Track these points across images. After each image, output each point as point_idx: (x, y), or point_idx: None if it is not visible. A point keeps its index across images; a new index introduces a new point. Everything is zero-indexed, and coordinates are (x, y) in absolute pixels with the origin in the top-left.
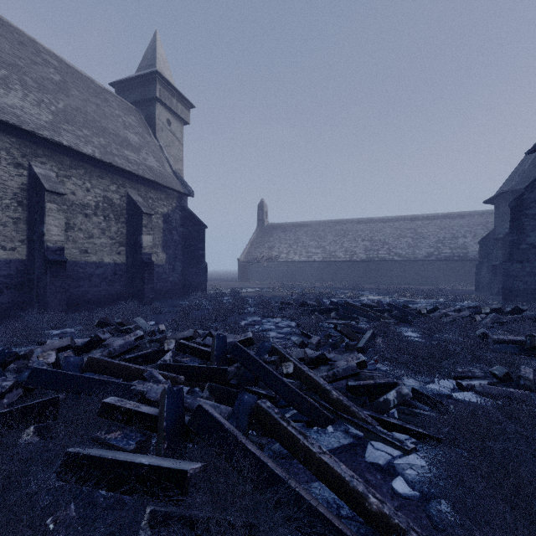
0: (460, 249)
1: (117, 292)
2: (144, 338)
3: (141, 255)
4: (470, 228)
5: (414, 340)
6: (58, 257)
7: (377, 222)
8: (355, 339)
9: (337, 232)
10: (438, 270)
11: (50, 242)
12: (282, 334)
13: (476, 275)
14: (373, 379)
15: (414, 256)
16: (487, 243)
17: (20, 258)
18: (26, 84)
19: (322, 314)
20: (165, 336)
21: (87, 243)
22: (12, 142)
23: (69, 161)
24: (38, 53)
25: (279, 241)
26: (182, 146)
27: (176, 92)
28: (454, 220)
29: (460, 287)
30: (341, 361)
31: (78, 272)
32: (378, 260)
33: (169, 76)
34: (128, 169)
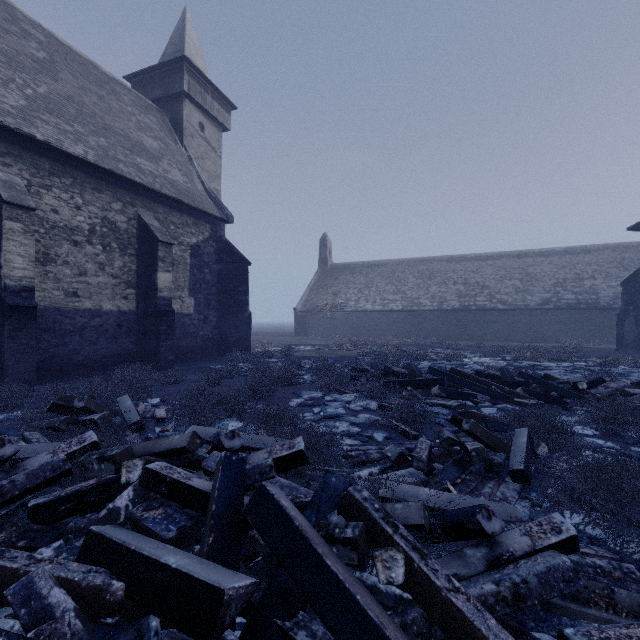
0: (587, 295)
1: (123, 352)
2: (99, 447)
3: (157, 299)
4: (599, 266)
5: (597, 444)
6: (22, 301)
7: (473, 260)
8: (497, 447)
9: (421, 273)
10: (557, 321)
11: (10, 278)
12: (358, 426)
13: (618, 328)
14: (616, 600)
15: (525, 304)
16: (633, 284)
17: None
18: None
19: (418, 388)
20: (130, 448)
21: (77, 282)
22: None
23: (48, 164)
24: (15, 20)
25: (346, 285)
26: (220, 159)
27: (211, 87)
28: (577, 257)
29: (589, 345)
30: (513, 533)
31: (62, 324)
32: (475, 309)
33: (203, 67)
34: (138, 180)
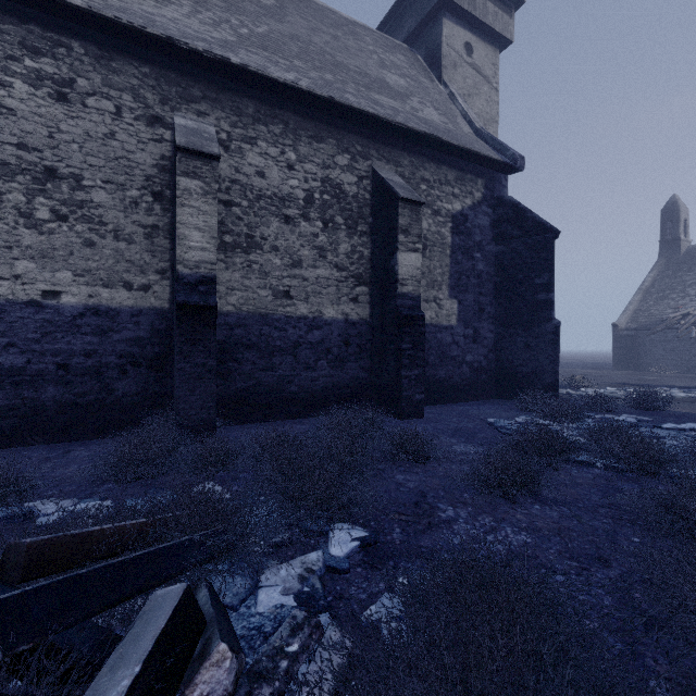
0: None
1: (351, 383)
2: None
3: (396, 298)
4: None
5: None
6: (197, 298)
7: None
8: None
9: None
10: None
11: (185, 264)
12: None
13: None
14: None
15: None
16: None
17: (158, 306)
18: (205, 2)
19: None
20: None
21: (289, 277)
22: (143, 76)
23: (252, 108)
24: None
25: None
26: (496, 92)
27: None
28: None
29: None
30: None
31: (270, 337)
32: None
33: None
34: (370, 111)
